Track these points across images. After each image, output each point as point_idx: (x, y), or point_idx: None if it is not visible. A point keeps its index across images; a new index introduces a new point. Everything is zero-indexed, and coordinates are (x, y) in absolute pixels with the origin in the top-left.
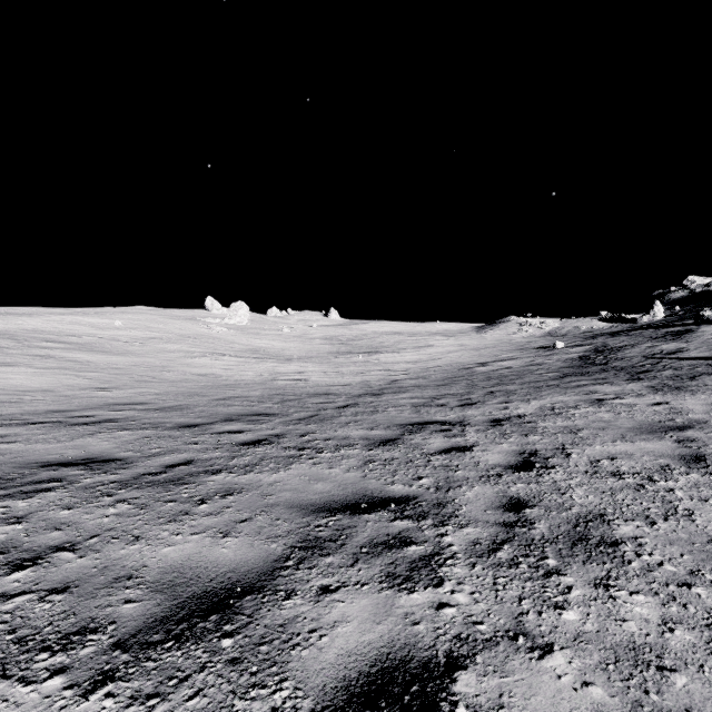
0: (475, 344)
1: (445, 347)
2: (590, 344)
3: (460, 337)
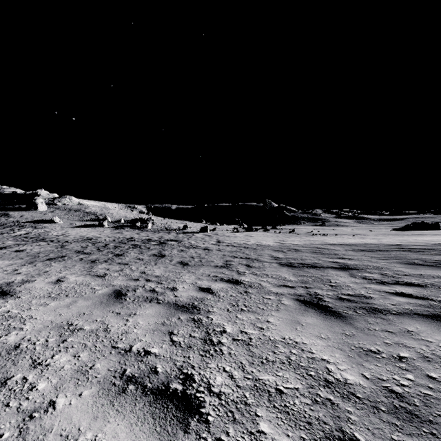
0: None
1: None
2: None
3: None
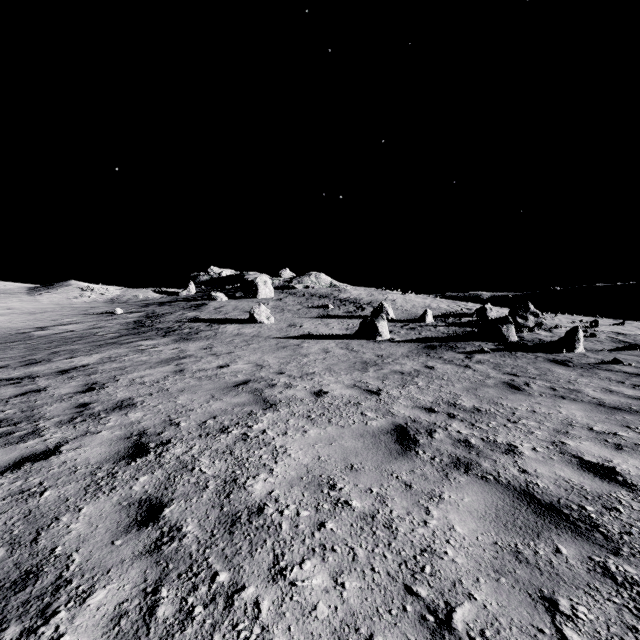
0: (28, 307)
1: None
2: (144, 311)
3: (4, 299)
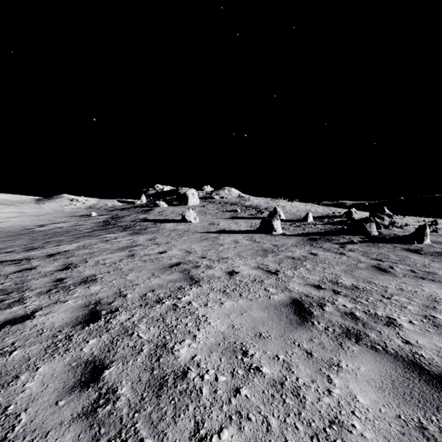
0: (35, 212)
1: (6, 214)
2: (110, 214)
3: (20, 206)
